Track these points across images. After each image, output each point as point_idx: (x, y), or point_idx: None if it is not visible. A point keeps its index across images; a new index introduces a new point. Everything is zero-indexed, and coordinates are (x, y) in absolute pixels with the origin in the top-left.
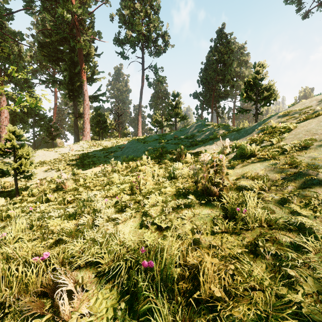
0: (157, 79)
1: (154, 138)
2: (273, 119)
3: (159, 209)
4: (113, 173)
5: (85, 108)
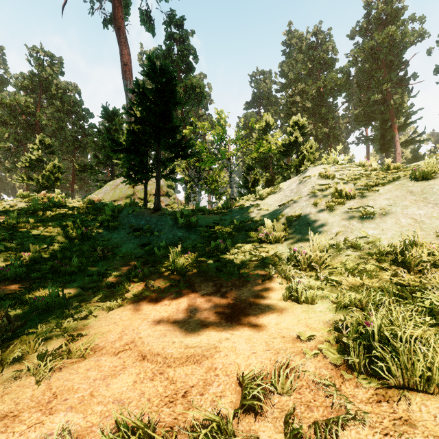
0: None
1: None
2: None
3: None
4: None
5: (396, 157)
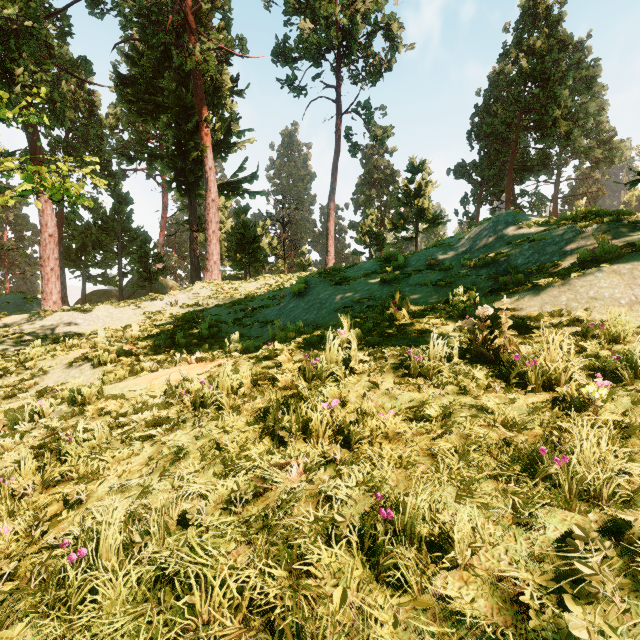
0: (371, 135)
1: (367, 268)
2: None
3: None
4: (196, 414)
5: (209, 208)
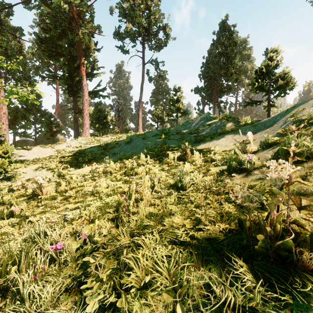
0: (158, 74)
1: (155, 133)
2: (308, 107)
3: (162, 305)
4: (104, 175)
5: (84, 103)
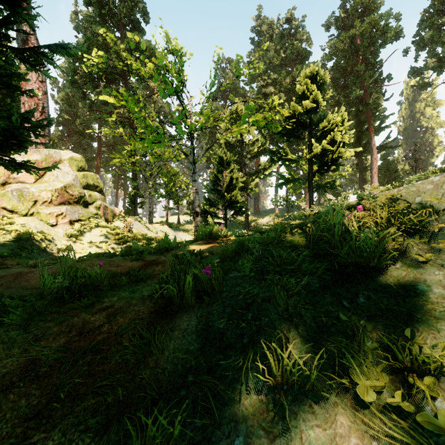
0: None
1: None
2: None
3: None
4: None
5: (372, 163)
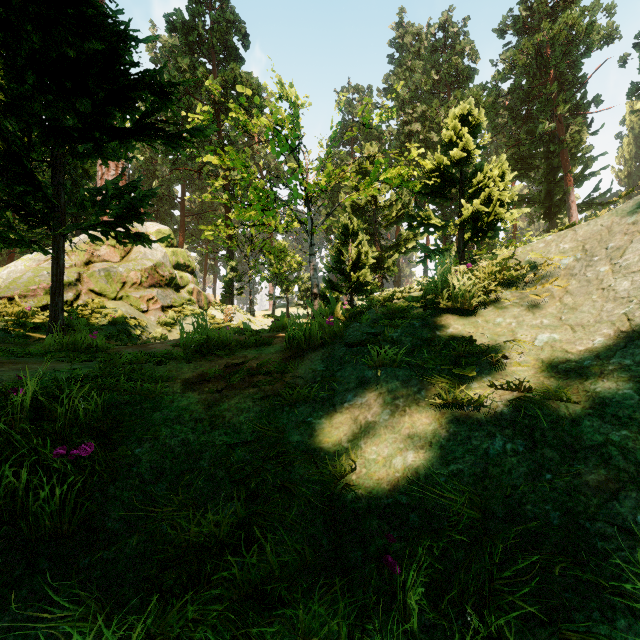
0: None
1: None
2: None
3: None
4: None
5: None
